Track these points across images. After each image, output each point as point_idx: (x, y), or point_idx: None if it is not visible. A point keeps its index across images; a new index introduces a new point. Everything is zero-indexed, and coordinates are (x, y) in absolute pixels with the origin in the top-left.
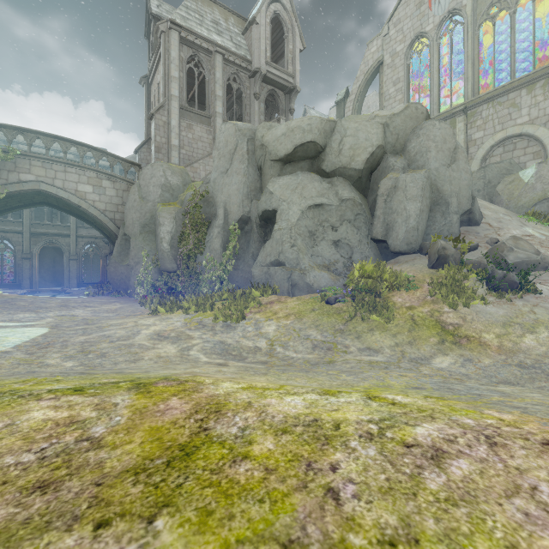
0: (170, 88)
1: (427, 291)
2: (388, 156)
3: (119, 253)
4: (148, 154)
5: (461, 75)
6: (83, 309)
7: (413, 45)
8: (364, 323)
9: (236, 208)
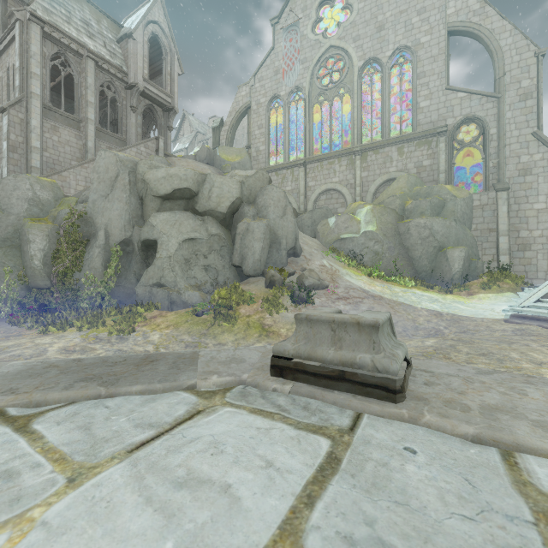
0: (29, 84)
1: (260, 304)
2: (244, 205)
3: None
4: None
5: None
6: None
7: (272, 102)
8: (219, 328)
9: (118, 231)
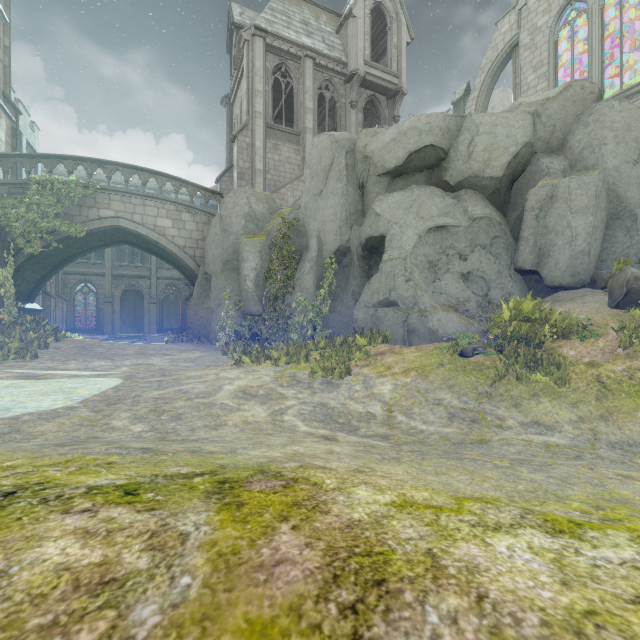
0: (254, 104)
1: (615, 340)
2: (539, 157)
3: (199, 294)
4: (230, 184)
5: (632, 49)
6: (161, 357)
7: (563, 15)
8: (521, 385)
9: (332, 236)
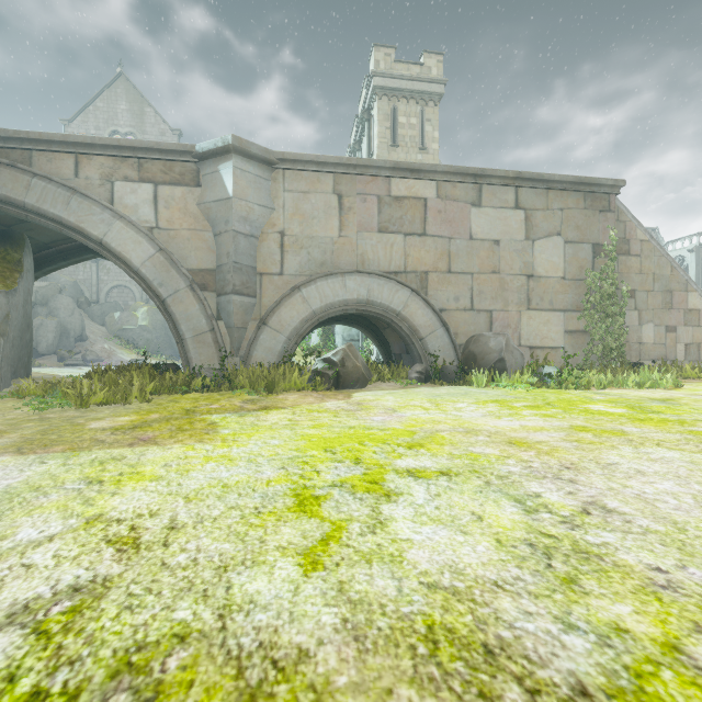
0: None
1: None
2: (38, 307)
3: None
4: None
5: None
6: None
7: None
8: None
9: None
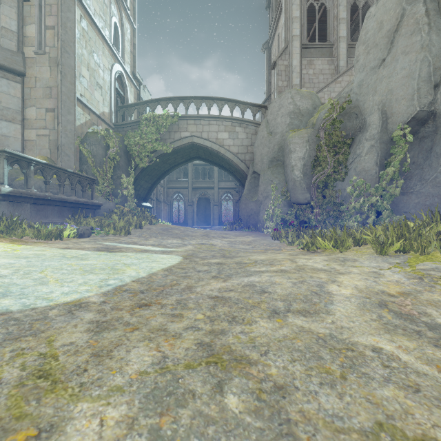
0: (291, 30)
1: None
2: None
3: (249, 191)
4: None
5: None
6: (221, 239)
7: None
8: None
9: (403, 104)
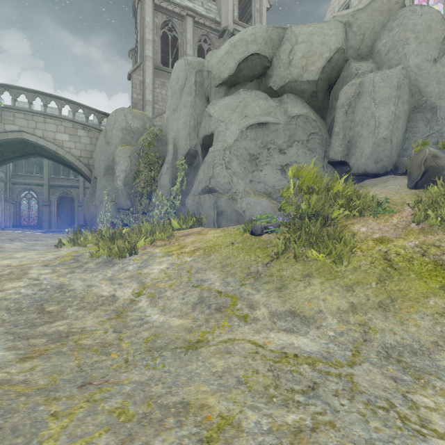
0: (145, 50)
1: (410, 216)
2: (350, 62)
3: (91, 194)
4: None
5: None
6: (26, 242)
7: None
8: (297, 264)
9: (183, 142)
